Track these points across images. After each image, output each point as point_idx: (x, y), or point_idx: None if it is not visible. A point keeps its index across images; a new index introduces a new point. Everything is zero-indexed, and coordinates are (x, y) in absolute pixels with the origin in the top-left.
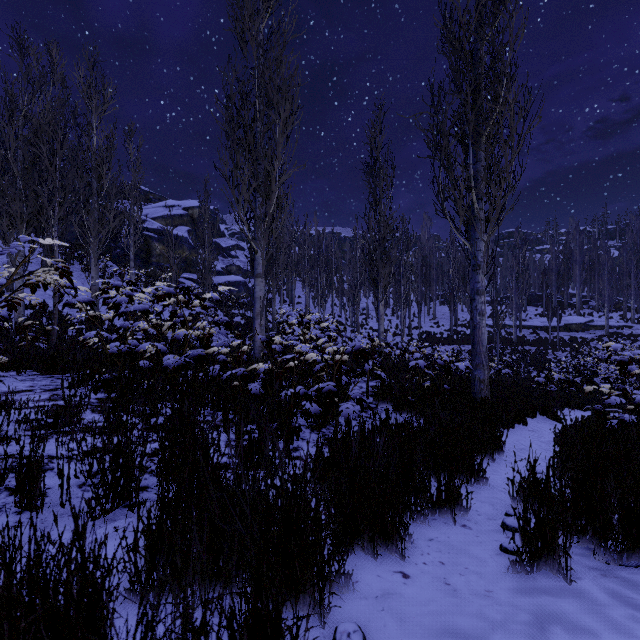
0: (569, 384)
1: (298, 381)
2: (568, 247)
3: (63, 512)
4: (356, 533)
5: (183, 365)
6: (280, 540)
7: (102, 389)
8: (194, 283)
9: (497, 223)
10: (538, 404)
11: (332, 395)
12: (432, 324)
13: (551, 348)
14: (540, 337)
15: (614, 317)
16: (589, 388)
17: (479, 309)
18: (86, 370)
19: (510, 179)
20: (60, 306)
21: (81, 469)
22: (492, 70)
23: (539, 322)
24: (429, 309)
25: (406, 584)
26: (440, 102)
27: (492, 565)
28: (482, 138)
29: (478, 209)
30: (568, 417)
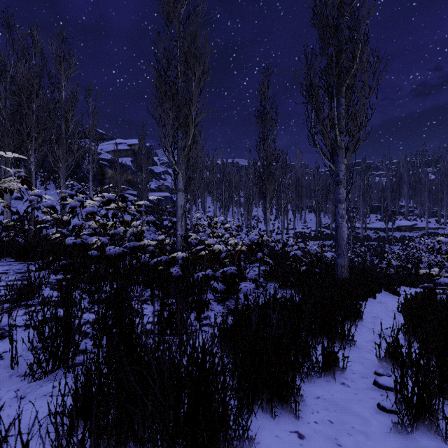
0: (403, 268)
1: (208, 266)
2: (399, 172)
3: (13, 373)
4: (256, 394)
5: (121, 254)
6: (188, 411)
7: (61, 272)
8: (135, 197)
9: (354, 150)
10: (383, 283)
11: (234, 276)
12: (303, 226)
13: (387, 243)
14: (379, 235)
15: (431, 221)
16: (422, 271)
17: (341, 213)
18: (49, 258)
19: (363, 118)
20: (39, 213)
21: (35, 335)
22: (350, 39)
23: (379, 225)
24: (301, 216)
25: (302, 445)
26: (312, 61)
27: (375, 424)
28: (343, 88)
29: (340, 140)
30: (404, 292)
